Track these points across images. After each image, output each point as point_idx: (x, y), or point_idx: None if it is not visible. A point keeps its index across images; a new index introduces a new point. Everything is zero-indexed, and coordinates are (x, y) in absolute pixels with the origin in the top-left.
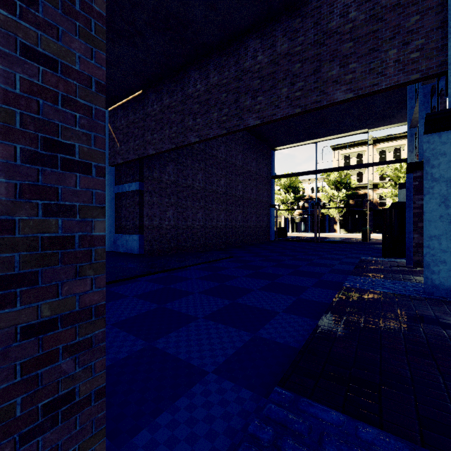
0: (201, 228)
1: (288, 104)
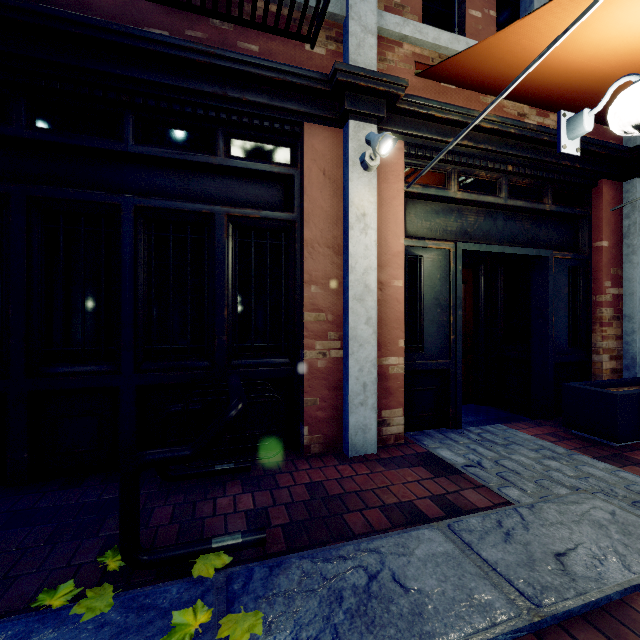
0: None
1: None
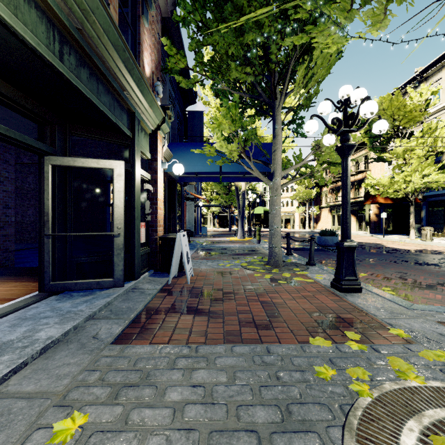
0: (32, 223)
1: (94, 157)
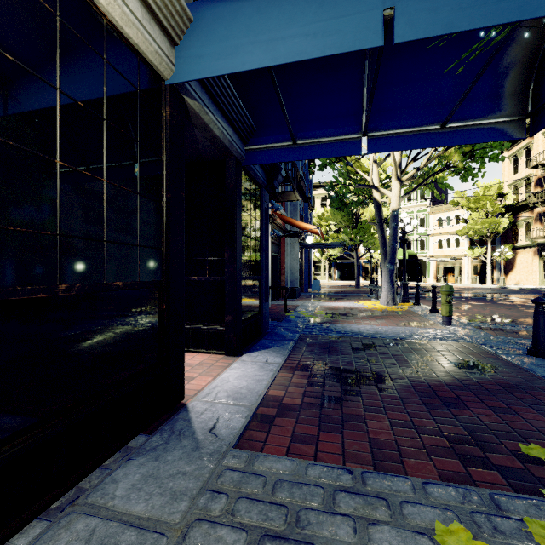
0: None
1: None
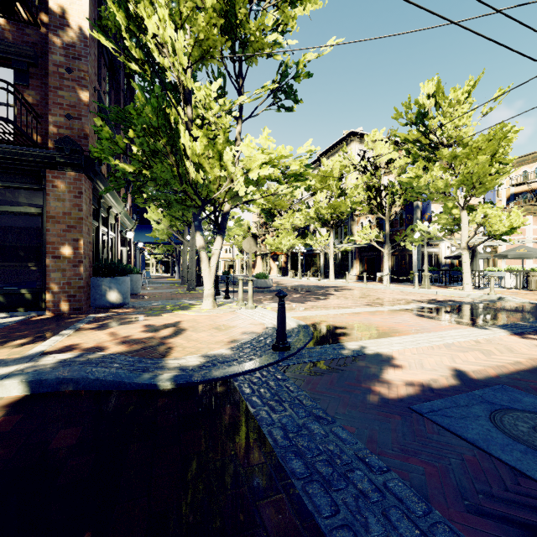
0: None
1: None
